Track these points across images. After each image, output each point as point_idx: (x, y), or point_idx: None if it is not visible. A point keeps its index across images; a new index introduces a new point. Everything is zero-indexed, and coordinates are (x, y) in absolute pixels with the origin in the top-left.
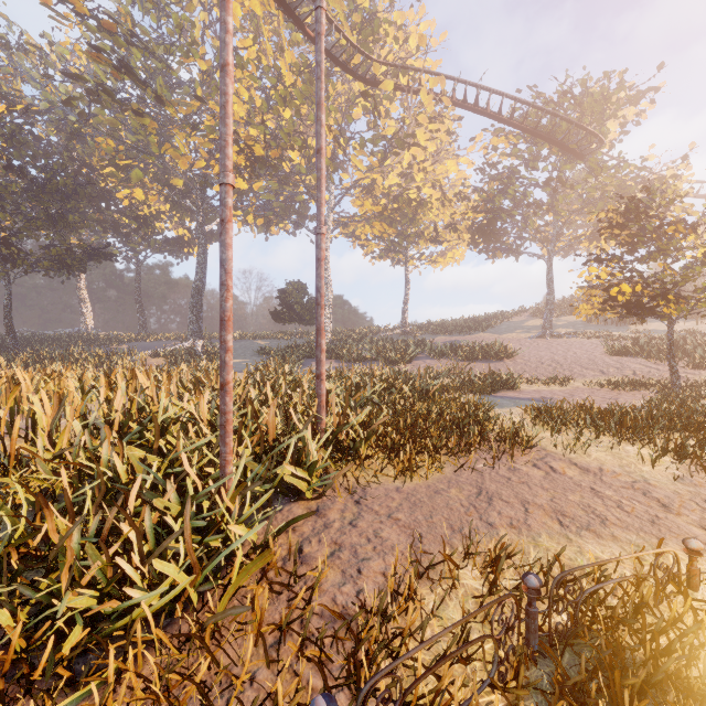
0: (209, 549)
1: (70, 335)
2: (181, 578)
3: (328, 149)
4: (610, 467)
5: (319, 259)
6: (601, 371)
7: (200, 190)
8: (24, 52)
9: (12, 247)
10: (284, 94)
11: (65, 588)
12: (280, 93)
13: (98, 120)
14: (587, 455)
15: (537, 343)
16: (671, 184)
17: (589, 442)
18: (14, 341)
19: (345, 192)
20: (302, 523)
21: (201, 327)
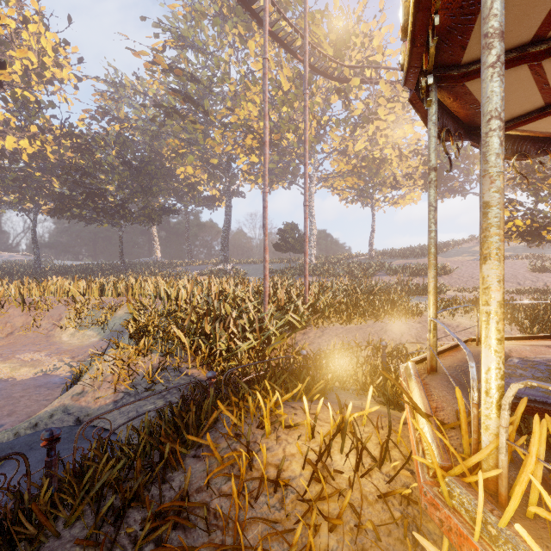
0: (260, 340)
1: (149, 262)
2: (254, 342)
3: (312, 130)
4: (464, 325)
5: (305, 218)
6: (518, 283)
7: (227, 164)
8: (123, 87)
9: (126, 210)
10: (283, 99)
11: (218, 340)
12: (280, 98)
13: (168, 127)
14: (454, 320)
15: (476, 264)
16: None
17: (460, 315)
18: (124, 265)
19: (325, 157)
20: (297, 337)
21: (227, 255)
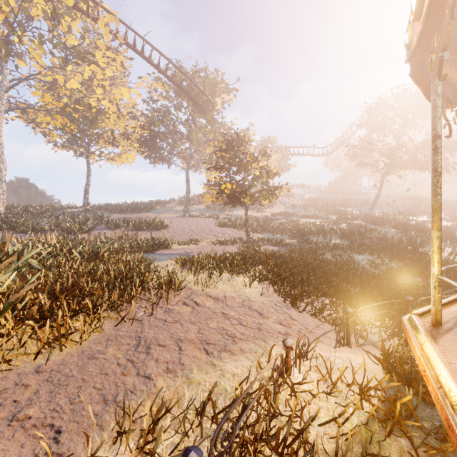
0: None
1: None
2: None
3: None
4: (230, 293)
5: None
6: (215, 235)
7: None
8: None
9: None
10: None
11: None
12: None
13: None
14: (216, 287)
15: (181, 220)
16: (247, 133)
17: (216, 279)
18: None
19: (23, 79)
20: None
21: None
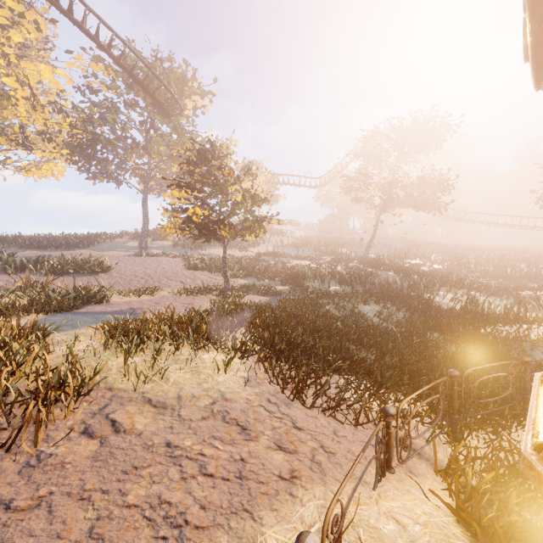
0: None
1: None
2: None
3: None
4: (189, 389)
5: None
6: (182, 281)
7: None
8: None
9: None
10: None
11: None
12: None
13: None
14: (165, 379)
15: (135, 260)
16: (225, 143)
17: (169, 359)
18: None
19: None
20: None
21: None
